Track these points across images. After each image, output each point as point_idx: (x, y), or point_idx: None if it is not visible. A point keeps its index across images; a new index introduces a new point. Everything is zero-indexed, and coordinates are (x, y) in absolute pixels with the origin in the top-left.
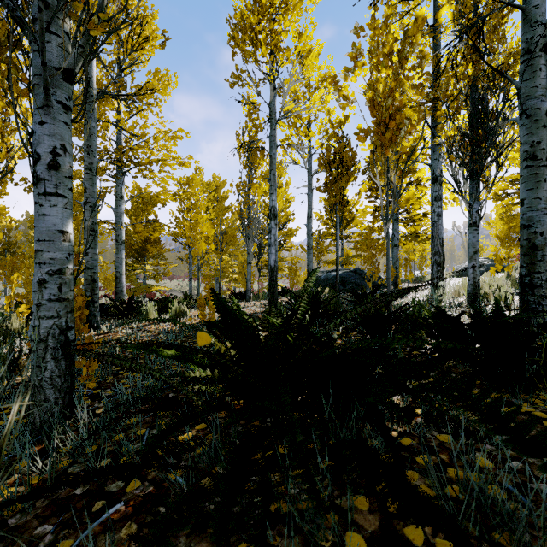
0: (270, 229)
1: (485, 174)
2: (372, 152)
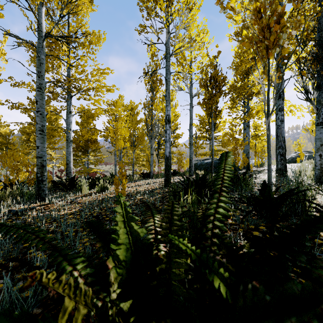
0: (166, 130)
1: None
2: (251, 60)
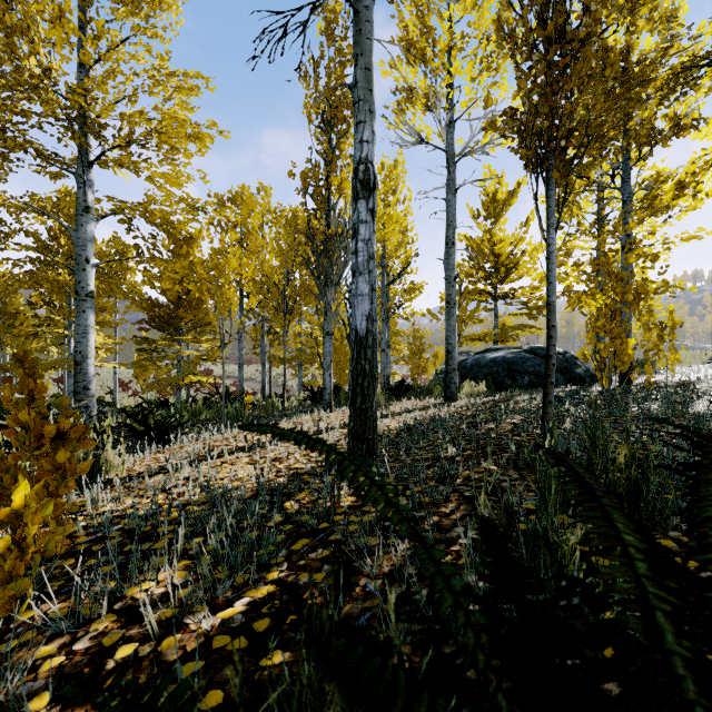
0: (355, 225)
1: None
2: None
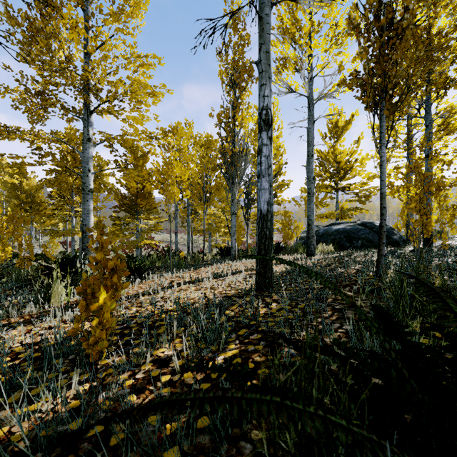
0: (259, 147)
1: None
2: None
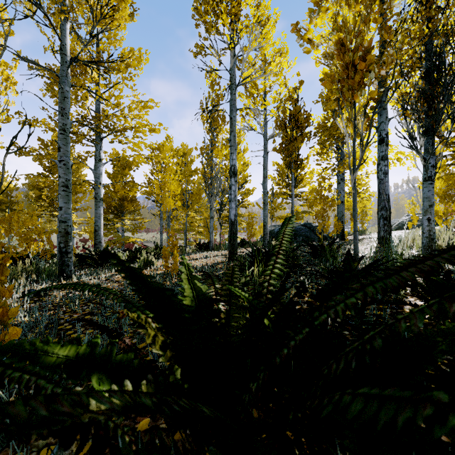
0: (230, 186)
1: (440, 129)
2: (335, 101)
